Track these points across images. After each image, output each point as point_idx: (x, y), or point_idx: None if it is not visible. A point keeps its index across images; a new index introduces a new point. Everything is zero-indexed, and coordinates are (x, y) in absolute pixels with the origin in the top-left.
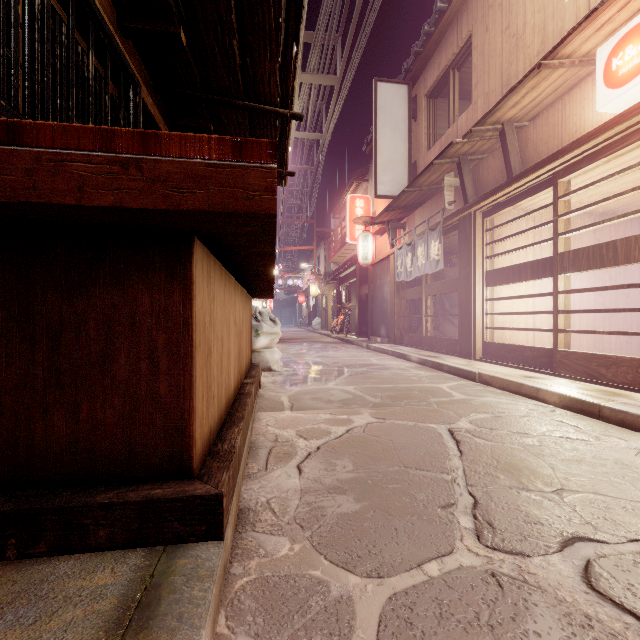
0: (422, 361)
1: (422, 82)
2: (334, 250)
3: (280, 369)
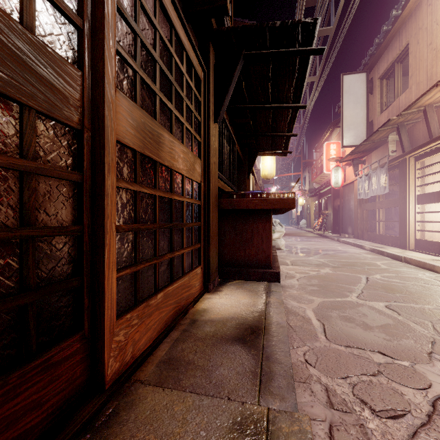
0: (372, 249)
1: (376, 70)
2: (315, 174)
3: (284, 249)
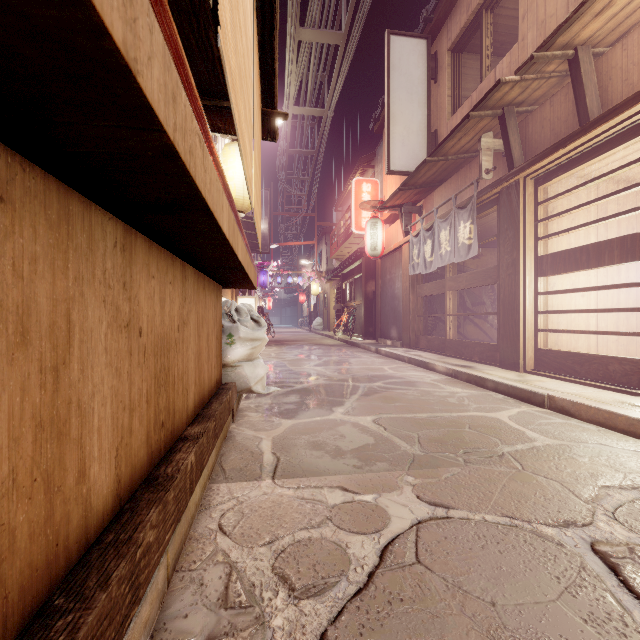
0: (452, 372)
1: (444, 34)
2: (336, 245)
3: (266, 389)
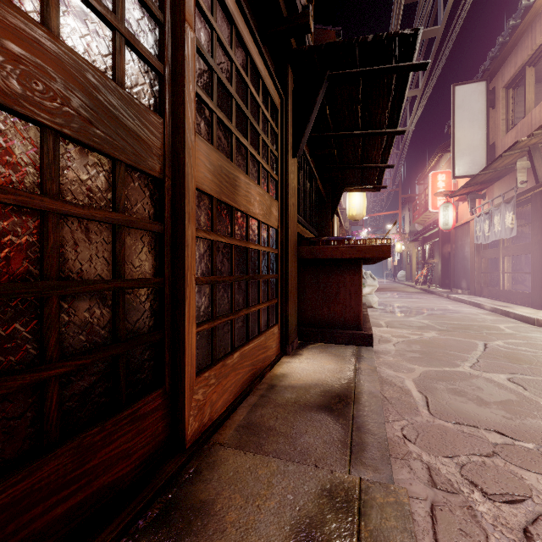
0: (493, 309)
1: (500, 76)
2: (418, 213)
3: (377, 307)
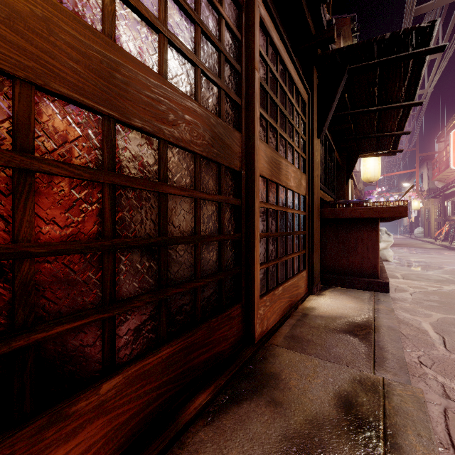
0: None
1: None
2: (438, 170)
3: (393, 261)
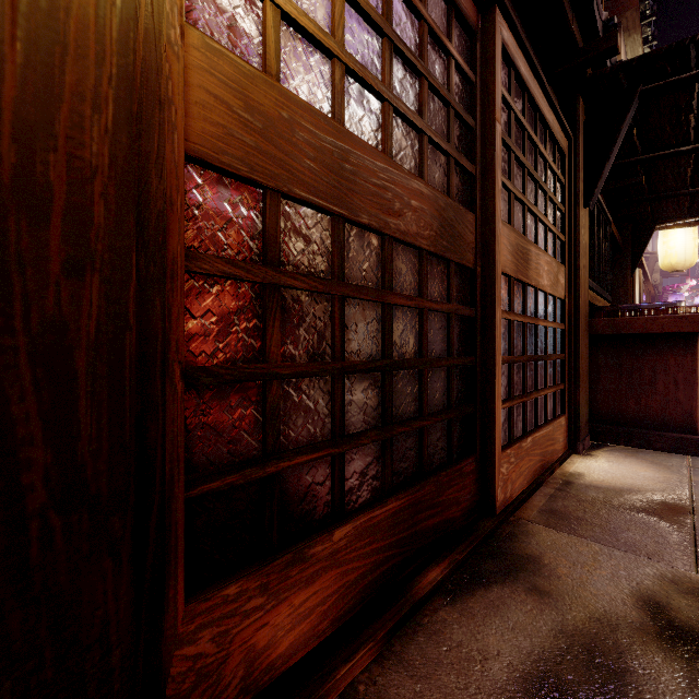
0: None
1: None
2: None
3: None
